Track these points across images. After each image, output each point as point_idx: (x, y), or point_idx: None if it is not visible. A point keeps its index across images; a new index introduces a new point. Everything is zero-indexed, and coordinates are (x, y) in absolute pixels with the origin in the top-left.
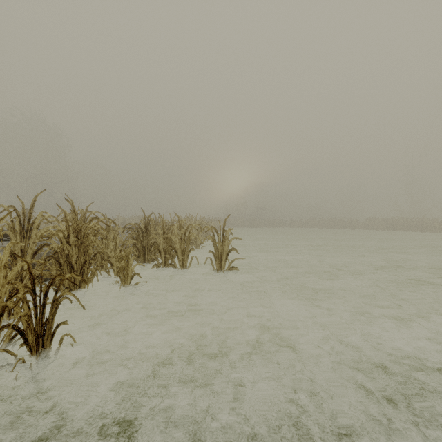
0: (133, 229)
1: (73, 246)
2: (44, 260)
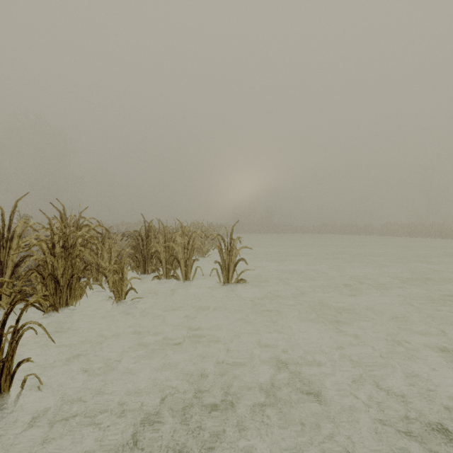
0: (133, 237)
1: (59, 257)
2: (25, 273)
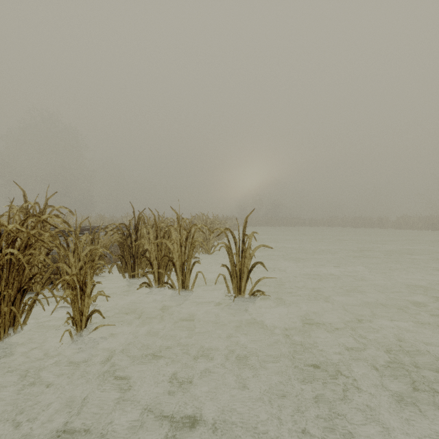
0: (120, 231)
1: None
2: None
